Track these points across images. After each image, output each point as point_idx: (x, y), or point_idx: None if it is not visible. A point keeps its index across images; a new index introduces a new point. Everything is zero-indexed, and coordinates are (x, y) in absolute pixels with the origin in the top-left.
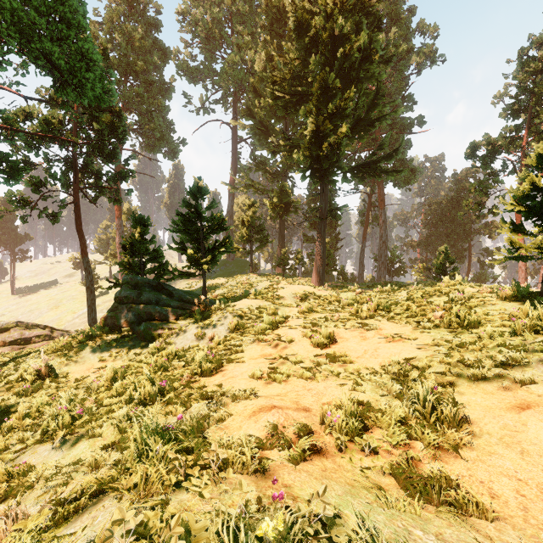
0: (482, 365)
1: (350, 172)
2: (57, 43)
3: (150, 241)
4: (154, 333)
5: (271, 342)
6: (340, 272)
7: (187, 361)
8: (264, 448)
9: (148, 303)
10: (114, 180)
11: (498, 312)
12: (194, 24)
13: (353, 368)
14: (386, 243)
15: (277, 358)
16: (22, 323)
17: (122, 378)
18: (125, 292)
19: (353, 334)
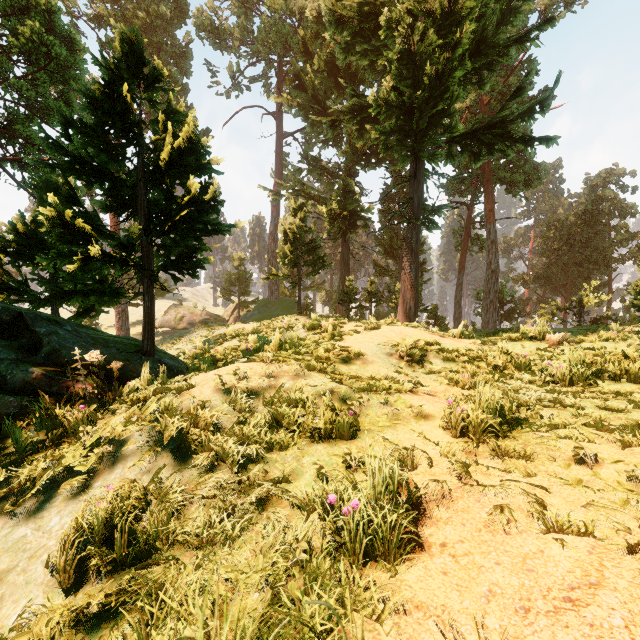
0: None
1: (461, 144)
2: None
3: None
4: None
5: None
6: (431, 315)
7: None
8: None
9: None
10: None
11: None
12: None
13: None
14: (497, 273)
15: None
16: None
17: None
18: None
19: None
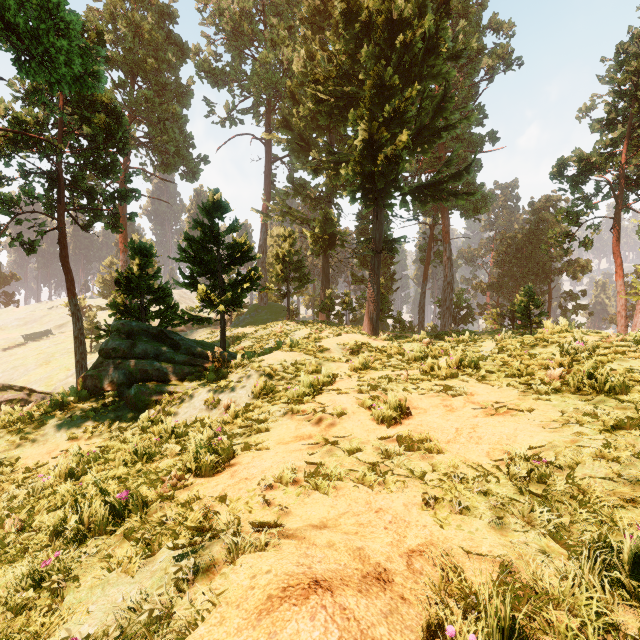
0: None
1: (411, 195)
2: None
3: (154, 276)
4: (149, 399)
5: (311, 415)
6: (397, 319)
7: (185, 443)
8: None
9: (143, 357)
10: (112, 200)
11: None
12: (218, 14)
13: (445, 463)
14: (452, 285)
15: (321, 442)
16: None
17: (85, 471)
18: (113, 342)
19: (432, 402)
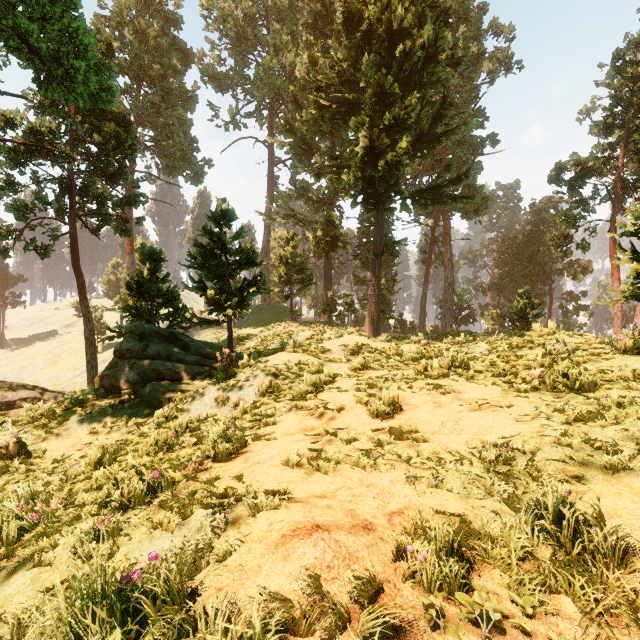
0: (620, 448)
1: (411, 198)
2: (37, 22)
3: (163, 280)
4: (163, 397)
5: (313, 410)
6: (398, 320)
7: (201, 436)
8: (296, 632)
9: (156, 358)
10: (121, 205)
11: (617, 370)
12: (222, 20)
13: (429, 450)
14: (452, 286)
15: (322, 434)
16: (4, 383)
17: (112, 460)
18: (127, 343)
19: (423, 399)
